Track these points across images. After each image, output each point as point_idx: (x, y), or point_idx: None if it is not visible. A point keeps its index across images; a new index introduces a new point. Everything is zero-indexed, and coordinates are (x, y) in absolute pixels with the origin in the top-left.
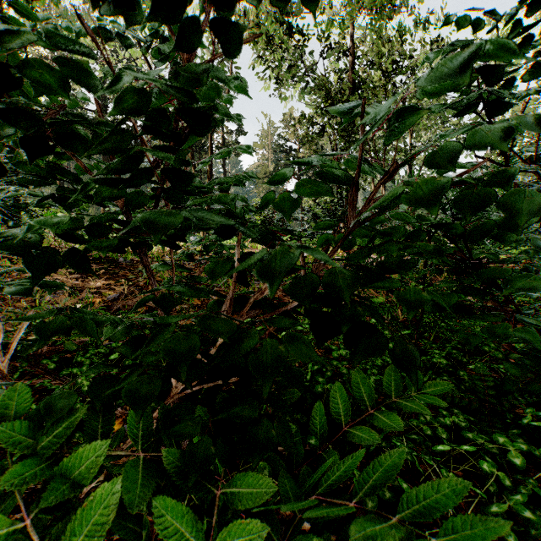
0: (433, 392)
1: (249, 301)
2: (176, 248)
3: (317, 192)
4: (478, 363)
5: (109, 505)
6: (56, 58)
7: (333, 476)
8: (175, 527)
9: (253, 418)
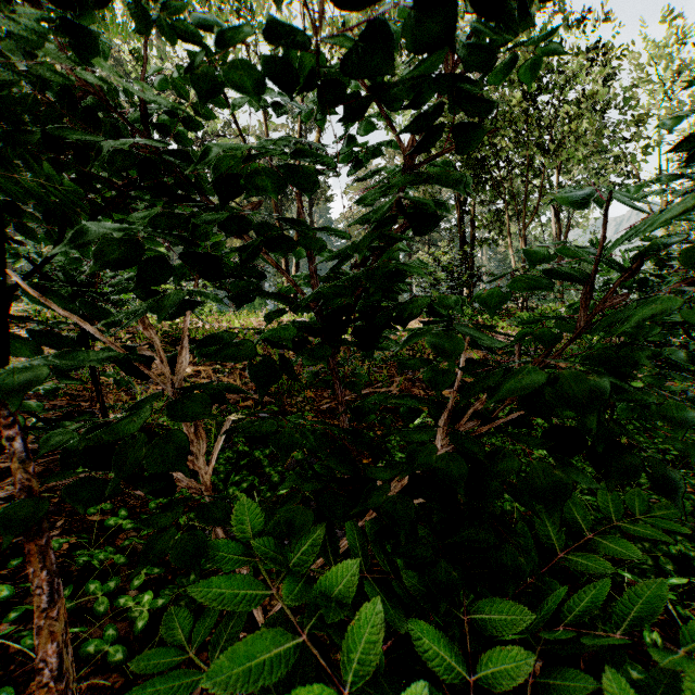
0: (665, 516)
1: (468, 411)
2: (370, 349)
3: (536, 288)
4: (690, 479)
5: (375, 624)
6: (294, 166)
7: (577, 606)
8: (434, 651)
9: (492, 540)
